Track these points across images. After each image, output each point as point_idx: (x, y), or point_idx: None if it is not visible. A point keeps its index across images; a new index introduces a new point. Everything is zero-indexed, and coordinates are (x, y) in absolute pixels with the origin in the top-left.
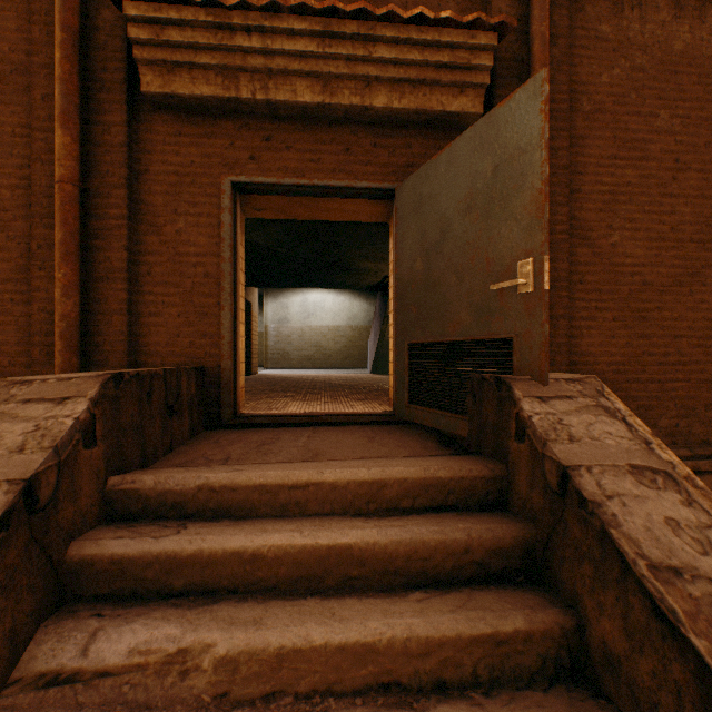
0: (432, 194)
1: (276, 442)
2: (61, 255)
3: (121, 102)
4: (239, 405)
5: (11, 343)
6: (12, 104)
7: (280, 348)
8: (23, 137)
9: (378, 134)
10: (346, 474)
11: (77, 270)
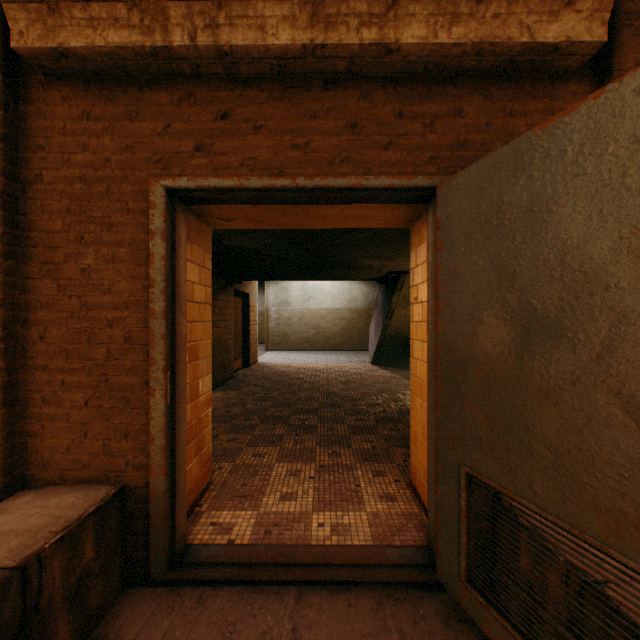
0: (534, 202)
1: None
2: None
3: None
4: (184, 532)
5: None
6: None
7: (281, 331)
8: None
9: (406, 95)
10: None
11: None
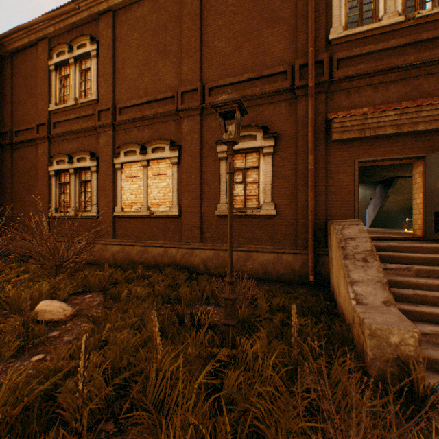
0: None
1: (384, 242)
2: (311, 189)
3: (323, 143)
4: None
5: (289, 213)
6: (289, 147)
7: None
8: (292, 156)
9: (416, 137)
10: (429, 245)
11: (313, 193)
